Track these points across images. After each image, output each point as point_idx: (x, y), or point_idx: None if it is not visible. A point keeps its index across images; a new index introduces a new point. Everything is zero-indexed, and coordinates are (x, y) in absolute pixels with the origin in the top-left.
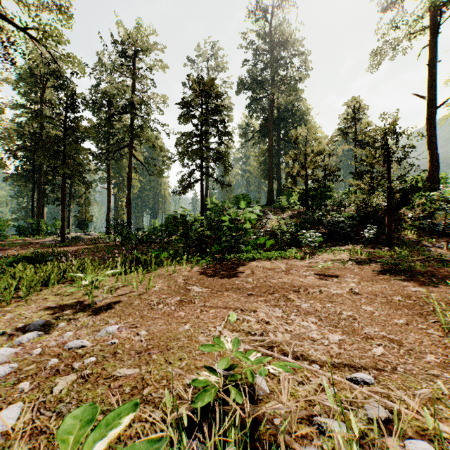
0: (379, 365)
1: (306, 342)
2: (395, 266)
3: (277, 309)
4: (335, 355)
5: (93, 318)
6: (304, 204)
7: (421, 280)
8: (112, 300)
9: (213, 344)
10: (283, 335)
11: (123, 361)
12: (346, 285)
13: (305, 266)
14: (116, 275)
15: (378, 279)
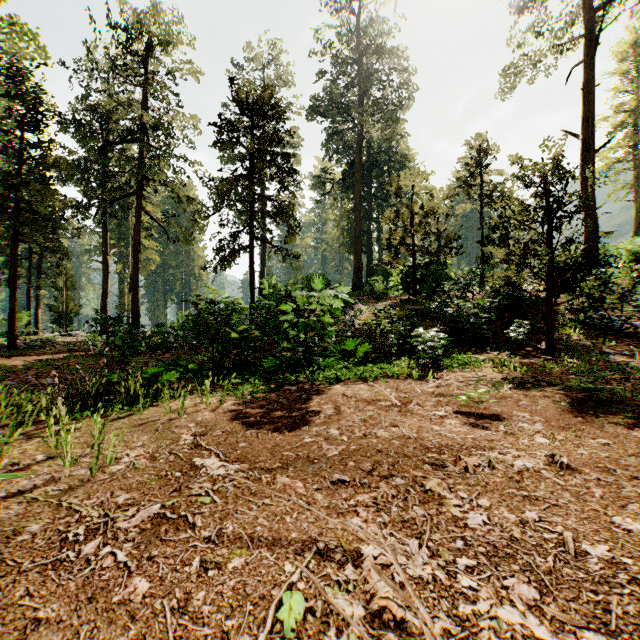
0: None
1: None
2: (591, 392)
3: (414, 544)
4: None
5: None
6: (410, 288)
7: None
8: None
9: None
10: None
11: None
12: (530, 440)
13: (431, 395)
14: None
15: (578, 423)
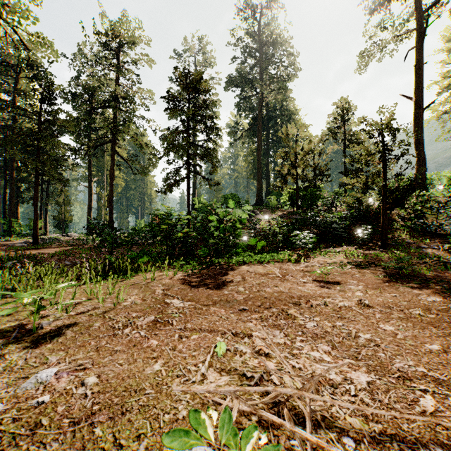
0: (439, 434)
1: (325, 391)
2: (399, 270)
3: (277, 331)
4: (370, 415)
5: (27, 354)
6: (294, 204)
7: (432, 286)
8: (66, 322)
9: (187, 430)
10: (291, 376)
11: (44, 443)
12: (352, 294)
13: (301, 271)
14: (73, 288)
15: (385, 286)
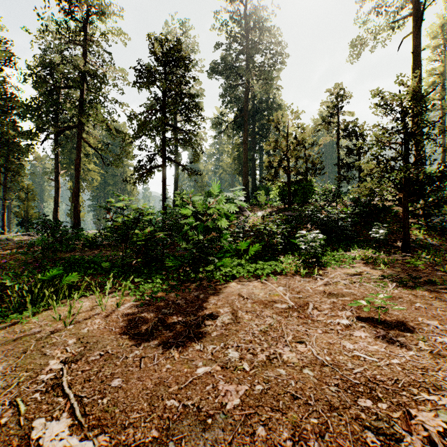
0: None
1: None
2: None
3: None
4: None
5: None
6: (285, 199)
7: None
8: None
9: None
10: None
11: None
12: None
13: (323, 294)
14: None
15: None
